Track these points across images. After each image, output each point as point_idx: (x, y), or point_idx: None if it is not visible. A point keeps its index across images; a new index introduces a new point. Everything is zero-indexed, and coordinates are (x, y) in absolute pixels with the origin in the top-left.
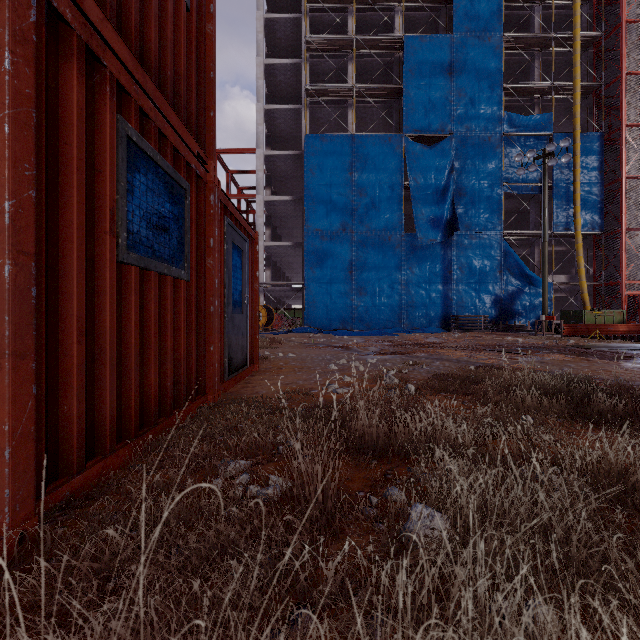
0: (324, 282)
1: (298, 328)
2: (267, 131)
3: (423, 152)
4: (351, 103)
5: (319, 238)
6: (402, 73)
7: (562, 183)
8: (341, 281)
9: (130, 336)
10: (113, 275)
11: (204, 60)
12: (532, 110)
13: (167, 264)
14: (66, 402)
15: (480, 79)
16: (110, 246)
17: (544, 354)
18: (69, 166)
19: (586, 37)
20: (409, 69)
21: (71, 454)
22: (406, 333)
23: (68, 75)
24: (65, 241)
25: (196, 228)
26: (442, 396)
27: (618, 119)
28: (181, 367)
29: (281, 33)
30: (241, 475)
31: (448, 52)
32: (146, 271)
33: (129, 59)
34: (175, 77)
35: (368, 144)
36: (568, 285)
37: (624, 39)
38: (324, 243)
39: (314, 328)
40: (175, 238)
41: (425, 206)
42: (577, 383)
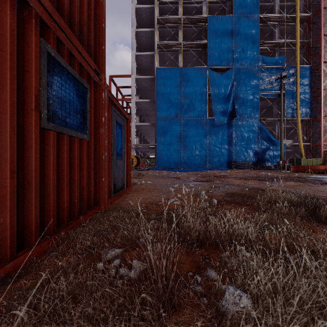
0: (166, 144)
1: (153, 167)
2: (137, 66)
3: (217, 76)
4: (180, 51)
5: (164, 121)
6: (206, 35)
7: (290, 92)
8: (175, 143)
9: (50, 173)
10: (37, 136)
11: (99, 17)
12: (274, 54)
13: (75, 131)
14: (2, 216)
15: (247, 38)
16: (35, 118)
17: (283, 181)
18: (4, 65)
19: (302, 16)
20: (210, 33)
21: (5, 249)
22: (209, 170)
23: (3, 7)
24: (1, 113)
25: (94, 111)
26: (232, 206)
27: (319, 59)
28: (84, 190)
29: (144, 15)
30: (115, 260)
31: (230, 24)
32: (61, 134)
33: (49, 5)
34: (80, 23)
35: (189, 72)
36: (293, 145)
37: (322, 17)
38: (166, 123)
39: (161, 167)
40: (80, 116)
41: (219, 104)
42: (308, 199)
